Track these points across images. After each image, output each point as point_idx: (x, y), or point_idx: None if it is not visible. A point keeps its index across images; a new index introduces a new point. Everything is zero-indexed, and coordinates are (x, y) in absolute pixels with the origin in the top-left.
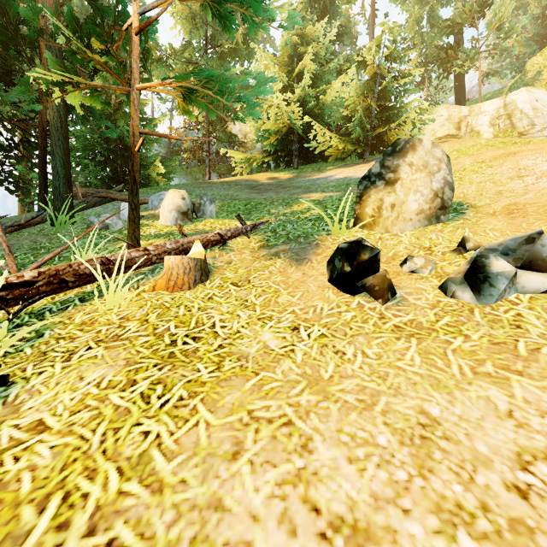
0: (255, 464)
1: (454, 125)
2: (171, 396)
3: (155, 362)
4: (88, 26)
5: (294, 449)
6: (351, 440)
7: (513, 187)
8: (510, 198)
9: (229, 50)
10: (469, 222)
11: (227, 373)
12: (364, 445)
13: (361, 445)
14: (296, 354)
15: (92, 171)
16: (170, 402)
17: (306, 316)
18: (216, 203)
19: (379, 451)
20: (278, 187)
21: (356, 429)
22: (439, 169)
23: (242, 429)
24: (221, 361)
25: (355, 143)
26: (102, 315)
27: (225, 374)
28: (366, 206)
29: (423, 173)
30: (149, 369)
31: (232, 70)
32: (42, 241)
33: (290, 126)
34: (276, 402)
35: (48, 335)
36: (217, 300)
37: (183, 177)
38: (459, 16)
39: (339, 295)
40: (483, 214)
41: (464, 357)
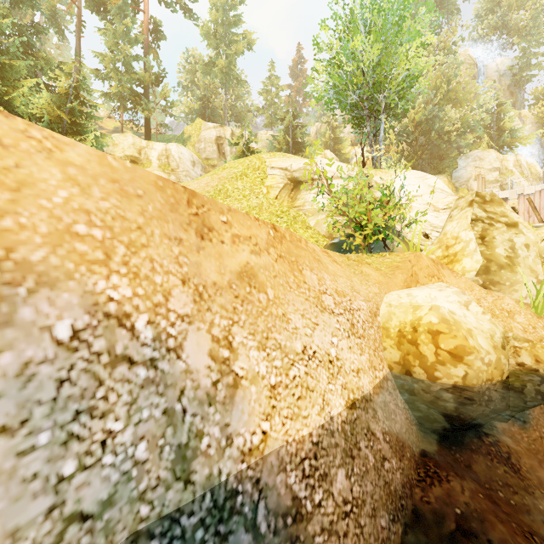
0: None
1: (137, 150)
2: None
3: None
4: None
5: None
6: None
7: None
8: None
9: None
10: None
11: None
12: None
13: None
14: None
15: None
16: None
17: None
18: None
19: None
20: None
21: None
22: None
23: None
24: None
25: None
26: None
27: None
28: None
29: None
30: None
31: None
32: None
33: None
34: None
35: None
36: None
37: None
38: (142, 77)
39: None
40: None
41: None
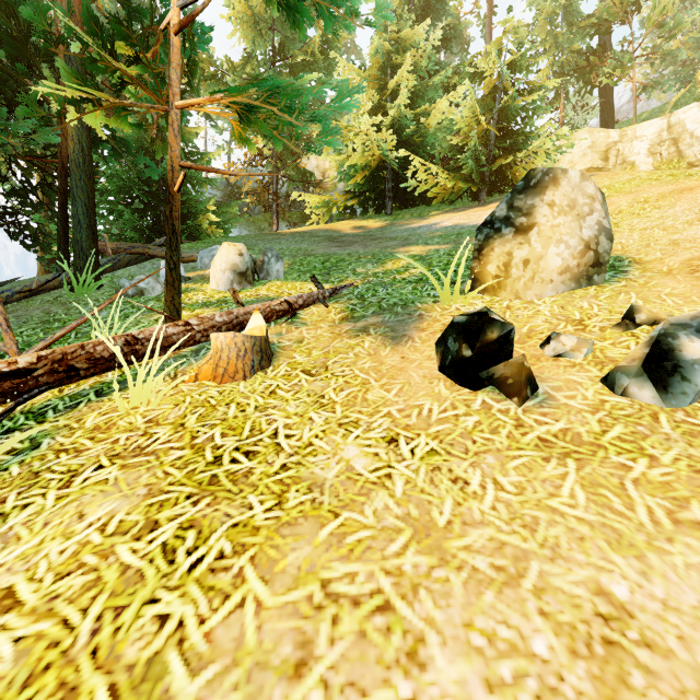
0: (332, 688)
1: (599, 154)
2: (207, 550)
3: (189, 492)
4: (112, 25)
5: (395, 660)
6: (489, 644)
7: (694, 235)
8: (692, 250)
9: (303, 63)
10: (635, 284)
11: (292, 513)
12: (511, 655)
13: (505, 655)
14: (394, 482)
15: (128, 220)
16: (204, 561)
17: (407, 421)
18: (285, 261)
19: (536, 668)
20: (366, 239)
21: (496, 623)
22: (592, 211)
23: (311, 616)
24: (284, 492)
25: (468, 179)
26: (123, 417)
27: (288, 514)
28: (487, 263)
29: (569, 217)
30: (180, 503)
31: (303, 78)
32: (57, 312)
33: (381, 160)
34: (365, 567)
35: (46, 446)
36: (282, 395)
37: (244, 227)
38: (606, 10)
39: (454, 389)
40: (653, 272)
41: (654, 493)
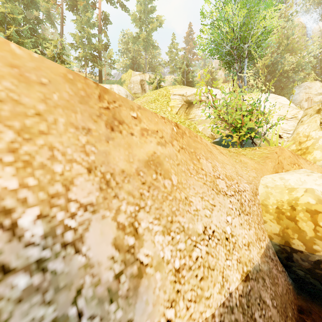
0: None
1: None
2: None
3: None
4: None
5: None
6: None
7: None
8: None
9: None
10: None
11: None
12: None
13: None
14: None
15: None
16: None
17: None
18: None
19: None
20: None
21: None
22: None
23: None
24: None
25: None
26: None
27: None
28: None
29: None
30: None
31: None
32: None
33: None
34: None
35: None
36: None
37: None
38: (97, 46)
39: None
40: None
41: None
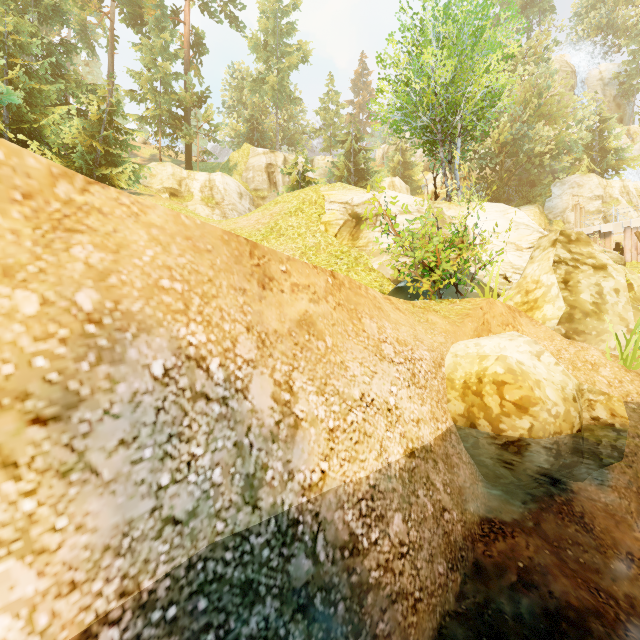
0: None
1: (177, 181)
2: None
3: None
4: None
5: None
6: None
7: None
8: None
9: None
10: None
11: None
12: None
13: None
14: None
15: None
16: None
17: None
18: None
19: None
20: None
21: None
22: None
23: None
24: None
25: (80, 172)
26: None
27: None
28: None
29: None
30: None
31: None
32: None
33: None
34: None
35: None
36: None
37: None
38: (183, 98)
39: None
40: None
41: None
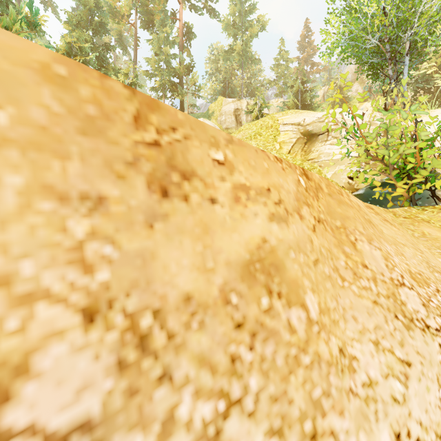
0: None
1: None
2: None
3: None
4: None
5: None
6: None
7: None
8: None
9: None
10: None
11: None
12: None
13: None
14: None
15: None
16: None
17: None
18: None
19: None
20: None
21: None
22: None
23: None
24: None
25: None
26: None
27: None
28: None
29: None
30: None
31: None
32: None
33: None
34: None
35: None
36: None
37: None
38: (178, 70)
39: None
40: None
41: None
